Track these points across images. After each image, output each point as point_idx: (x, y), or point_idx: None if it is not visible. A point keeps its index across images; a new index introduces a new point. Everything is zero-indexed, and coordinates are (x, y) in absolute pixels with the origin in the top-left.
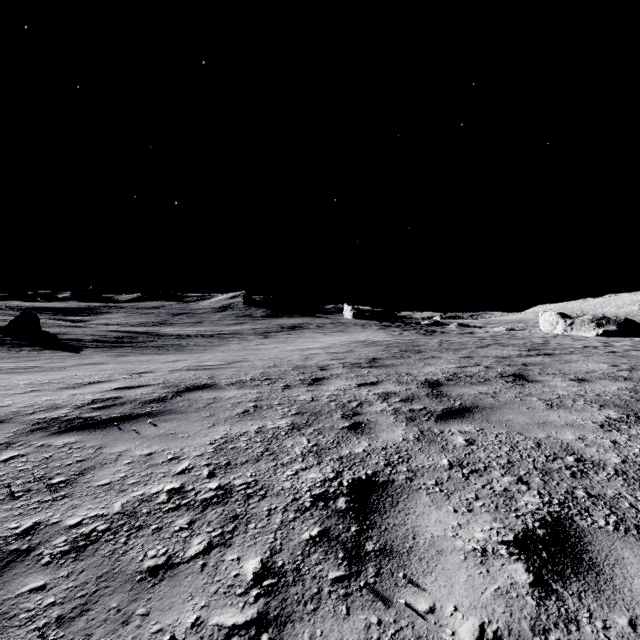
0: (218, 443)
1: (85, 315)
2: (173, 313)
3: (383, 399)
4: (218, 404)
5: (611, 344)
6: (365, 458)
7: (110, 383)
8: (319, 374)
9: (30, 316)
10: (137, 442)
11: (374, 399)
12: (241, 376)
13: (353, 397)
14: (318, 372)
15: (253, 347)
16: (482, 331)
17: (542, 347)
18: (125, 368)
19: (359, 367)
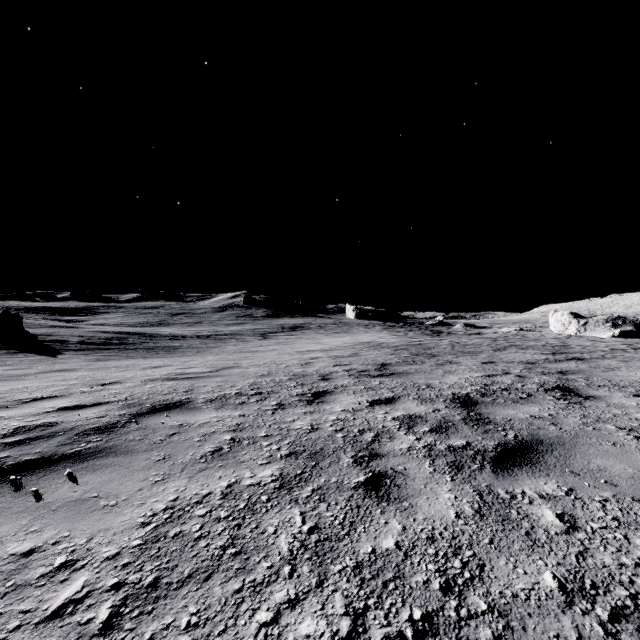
0: (155, 523)
1: (83, 315)
2: (172, 313)
3: (407, 427)
4: (182, 436)
5: (638, 346)
6: (402, 567)
7: (59, 400)
8: (321, 386)
9: (12, 316)
10: (25, 519)
11: (395, 427)
12: (226, 389)
13: (366, 424)
14: (320, 383)
15: (250, 349)
16: (490, 332)
17: (566, 350)
18: (94, 376)
19: (368, 376)
